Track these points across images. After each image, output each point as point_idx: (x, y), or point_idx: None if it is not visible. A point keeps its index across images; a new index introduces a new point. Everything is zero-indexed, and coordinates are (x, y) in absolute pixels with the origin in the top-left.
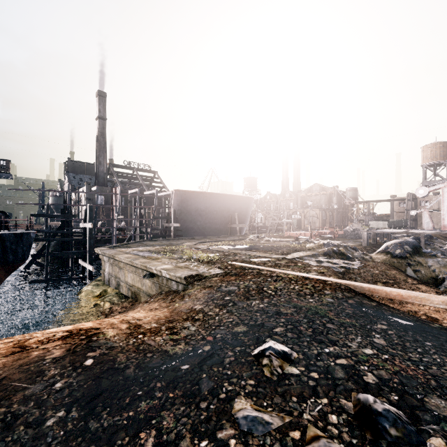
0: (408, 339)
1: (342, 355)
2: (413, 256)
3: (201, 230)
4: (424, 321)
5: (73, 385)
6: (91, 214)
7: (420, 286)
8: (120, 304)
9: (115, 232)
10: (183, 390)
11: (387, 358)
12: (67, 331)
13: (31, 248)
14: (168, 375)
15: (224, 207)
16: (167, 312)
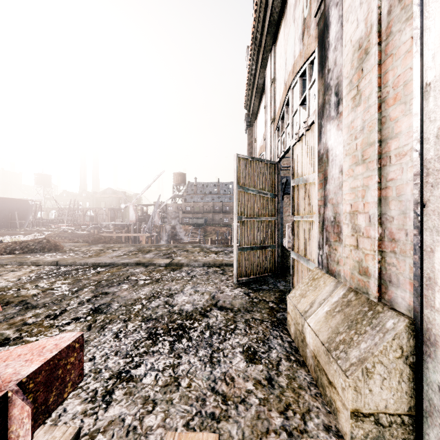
0: None
1: None
2: None
3: None
4: None
5: None
6: None
7: None
8: None
9: None
10: None
11: None
12: None
13: None
14: None
15: (4, 207)
16: None
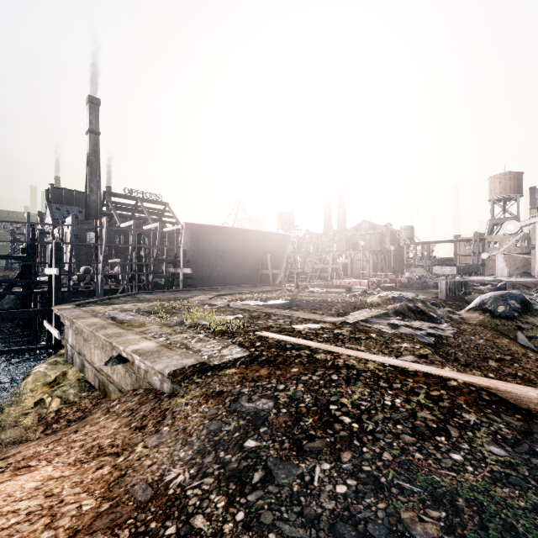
0: None
1: None
2: (524, 316)
3: (222, 278)
4: None
5: None
6: (59, 255)
7: None
8: (76, 403)
9: (100, 281)
10: None
11: None
12: None
13: None
14: None
15: (253, 248)
16: (101, 488)
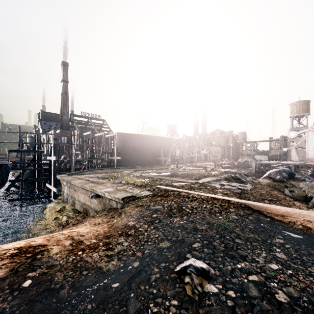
0: (303, 252)
1: (253, 271)
2: (289, 180)
3: (136, 162)
4: (309, 234)
5: (5, 312)
6: (55, 150)
7: (295, 202)
8: (74, 218)
9: (73, 163)
10: (111, 313)
11: (292, 274)
12: (18, 248)
13: (8, 175)
14: (99, 294)
15: (153, 145)
16: (107, 227)
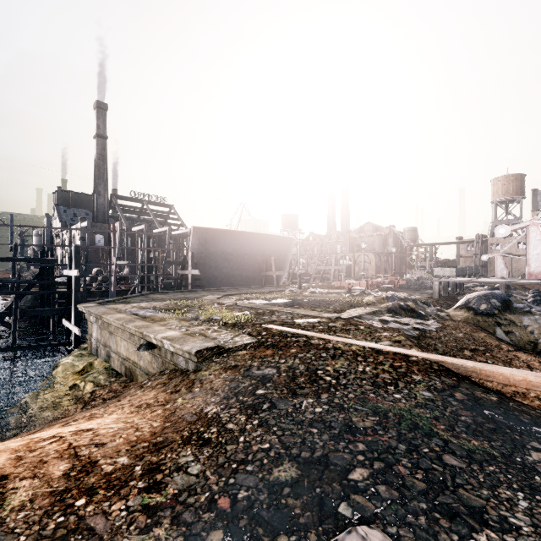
0: None
1: None
2: (503, 313)
3: (228, 279)
4: None
5: None
6: (78, 258)
7: (518, 353)
8: (107, 386)
9: (114, 282)
10: None
11: None
12: None
13: None
14: None
15: (257, 250)
16: (161, 418)
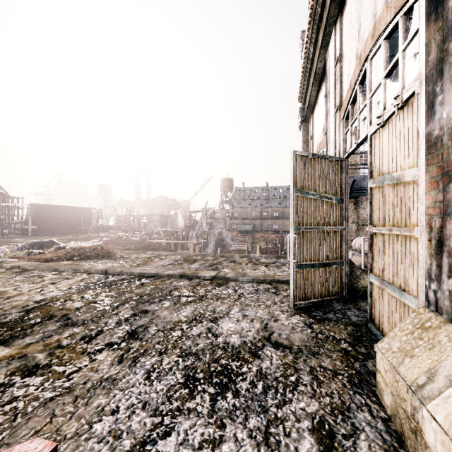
0: None
1: None
2: None
3: (53, 231)
4: None
5: None
6: None
7: None
8: None
9: None
10: None
11: None
12: None
13: None
14: None
15: (72, 215)
16: None
